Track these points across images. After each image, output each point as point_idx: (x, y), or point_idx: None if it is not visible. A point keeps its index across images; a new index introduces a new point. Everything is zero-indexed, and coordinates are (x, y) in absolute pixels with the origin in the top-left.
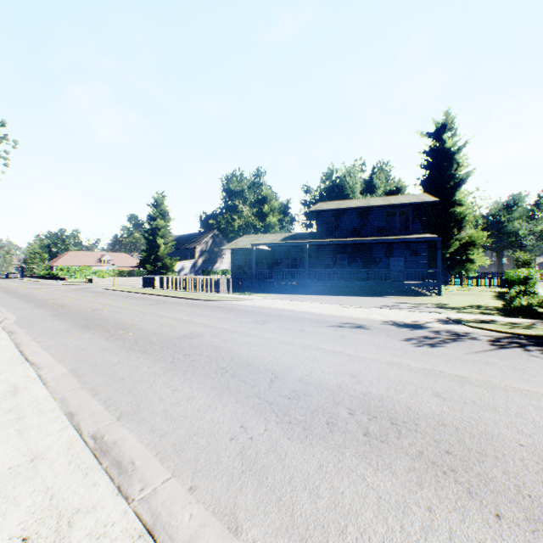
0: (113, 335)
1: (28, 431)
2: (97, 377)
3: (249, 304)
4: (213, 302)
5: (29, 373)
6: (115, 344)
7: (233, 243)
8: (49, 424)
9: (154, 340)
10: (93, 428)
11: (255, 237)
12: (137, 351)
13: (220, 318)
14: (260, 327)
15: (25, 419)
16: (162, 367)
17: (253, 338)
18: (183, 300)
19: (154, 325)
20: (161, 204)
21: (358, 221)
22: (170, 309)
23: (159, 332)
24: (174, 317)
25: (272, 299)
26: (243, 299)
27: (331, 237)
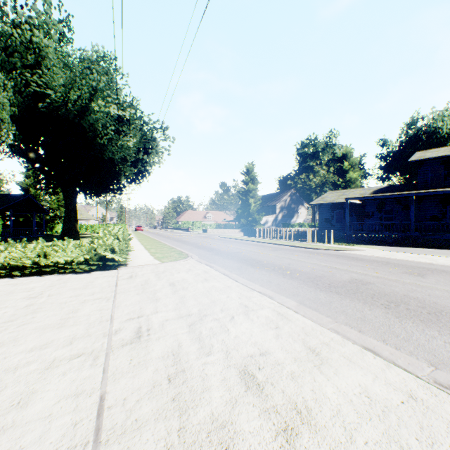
0: (284, 274)
1: (354, 360)
2: (334, 313)
3: (365, 254)
4: (325, 251)
5: (269, 300)
6: (299, 283)
7: (319, 198)
8: (364, 357)
9: (328, 282)
10: (420, 372)
11: (340, 192)
12: (330, 292)
13: (359, 266)
14: (423, 279)
15: (332, 346)
16: (385, 312)
17: (438, 291)
18: (294, 248)
19: (305, 268)
20: (251, 172)
21: None
22: (296, 255)
23: (319, 275)
24: (311, 262)
25: (385, 251)
26: (353, 249)
27: (439, 187)
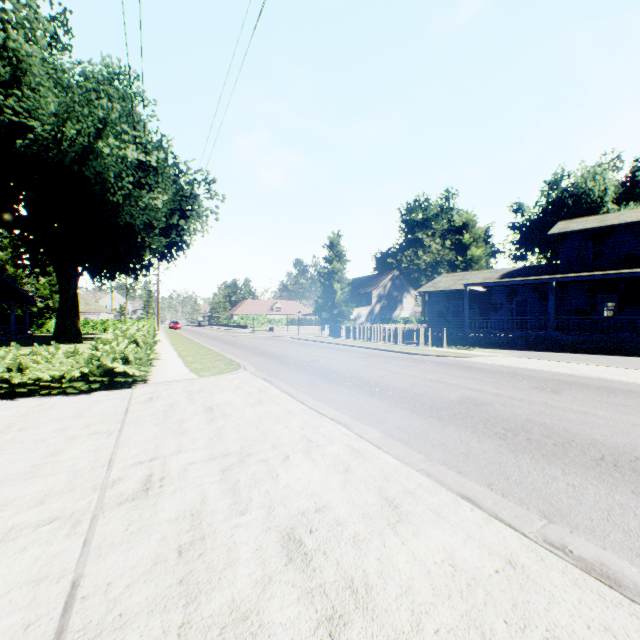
0: (371, 392)
1: (444, 514)
2: (429, 448)
3: (487, 362)
4: (434, 357)
5: (344, 431)
6: (390, 404)
7: (430, 284)
8: (458, 509)
9: (430, 403)
10: (529, 528)
11: (458, 275)
12: (430, 417)
13: (476, 380)
14: (557, 397)
15: (418, 494)
16: (498, 445)
17: (573, 413)
18: (392, 354)
19: (402, 383)
20: (337, 245)
21: (639, 242)
22: (393, 364)
23: (420, 392)
24: (412, 375)
25: (514, 357)
26: (472, 355)
27: (586, 270)
